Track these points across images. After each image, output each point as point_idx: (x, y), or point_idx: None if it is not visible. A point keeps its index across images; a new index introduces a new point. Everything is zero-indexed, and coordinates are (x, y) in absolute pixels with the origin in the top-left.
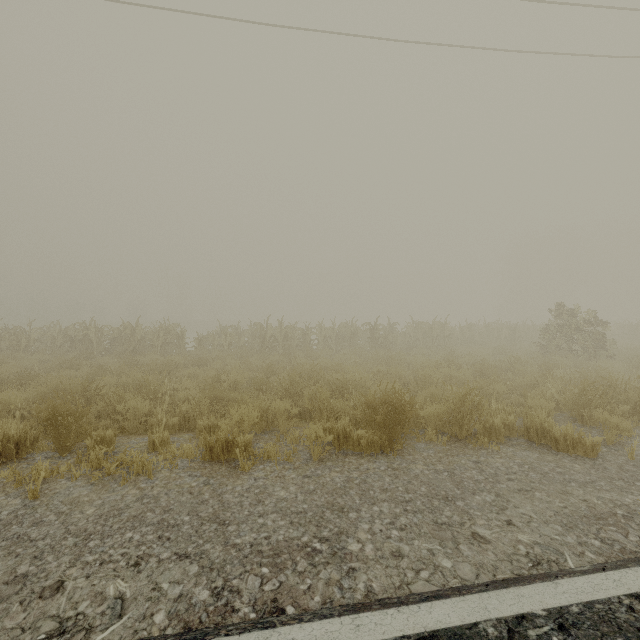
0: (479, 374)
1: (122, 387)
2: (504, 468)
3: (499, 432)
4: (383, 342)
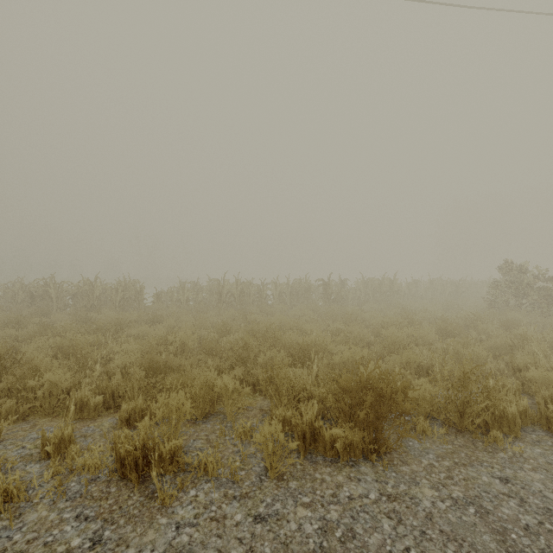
0: (442, 332)
1: (56, 350)
2: (552, 495)
3: (514, 423)
4: (336, 297)
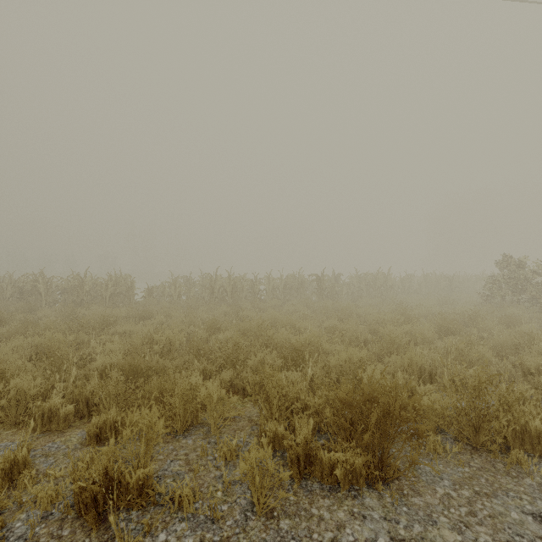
0: (441, 330)
1: (34, 350)
2: None
3: (538, 440)
4: (329, 292)
